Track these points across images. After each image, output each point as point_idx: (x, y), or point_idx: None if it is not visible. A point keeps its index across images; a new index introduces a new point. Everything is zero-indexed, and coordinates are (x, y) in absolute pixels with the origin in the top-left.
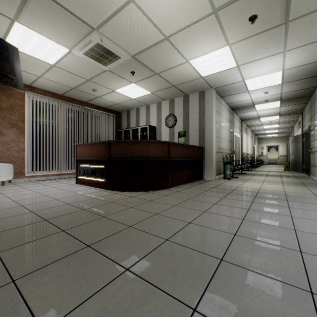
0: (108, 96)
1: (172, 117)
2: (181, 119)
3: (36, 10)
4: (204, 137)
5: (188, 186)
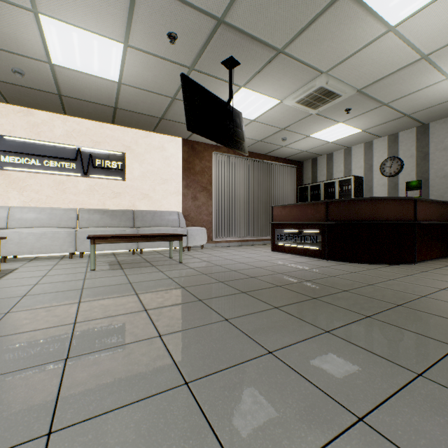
0: (296, 144)
1: (393, 160)
2: (411, 162)
3: (269, 72)
4: None
5: (446, 263)
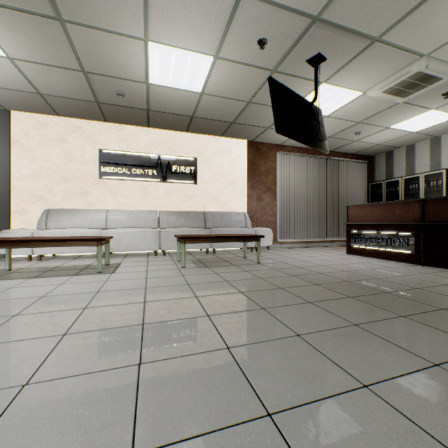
0: (370, 137)
1: None
2: None
3: (358, 63)
4: None
5: None
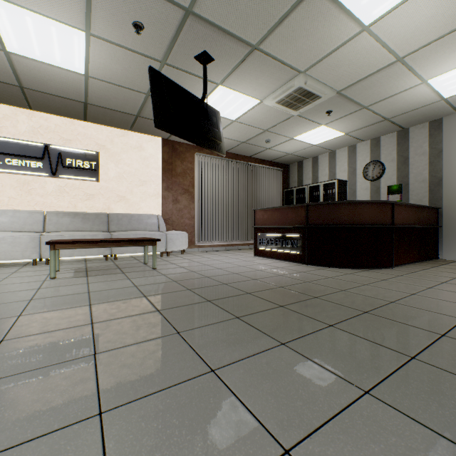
0: (280, 146)
1: (375, 164)
2: (392, 166)
3: (246, 69)
4: (441, 193)
5: (423, 267)
